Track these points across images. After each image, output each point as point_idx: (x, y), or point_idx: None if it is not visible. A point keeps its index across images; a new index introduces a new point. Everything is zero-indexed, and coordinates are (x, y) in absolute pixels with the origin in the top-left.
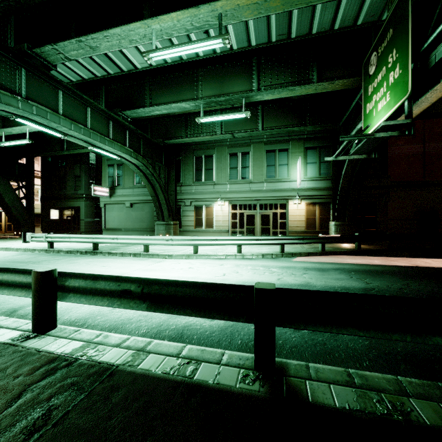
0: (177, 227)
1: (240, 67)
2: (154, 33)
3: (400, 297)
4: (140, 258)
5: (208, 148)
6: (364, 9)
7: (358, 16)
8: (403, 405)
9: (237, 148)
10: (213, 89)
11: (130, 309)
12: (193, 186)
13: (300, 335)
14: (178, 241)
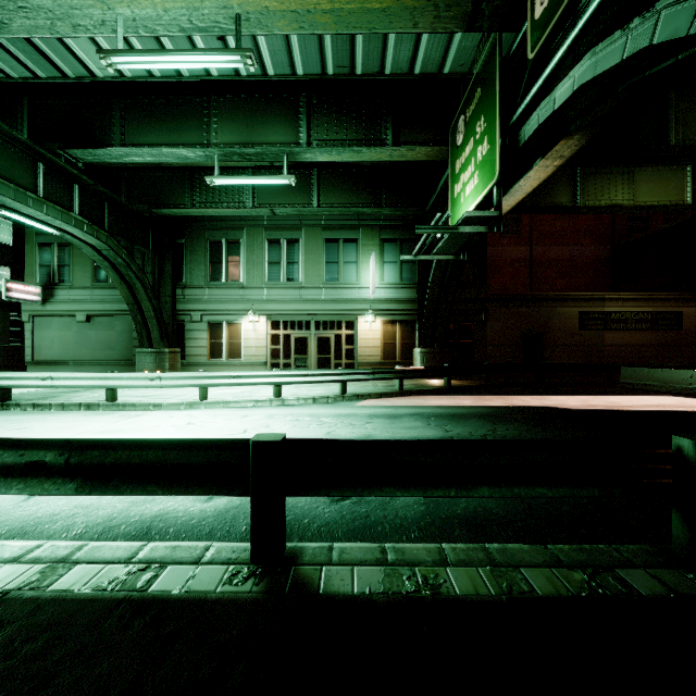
0: (178, 358)
1: (280, 104)
2: (121, 22)
3: (443, 440)
4: (98, 412)
5: (232, 227)
6: (451, 53)
7: (444, 61)
8: (437, 576)
9: (280, 231)
10: (236, 133)
11: (44, 494)
12: (205, 289)
13: (338, 508)
14: (172, 380)
